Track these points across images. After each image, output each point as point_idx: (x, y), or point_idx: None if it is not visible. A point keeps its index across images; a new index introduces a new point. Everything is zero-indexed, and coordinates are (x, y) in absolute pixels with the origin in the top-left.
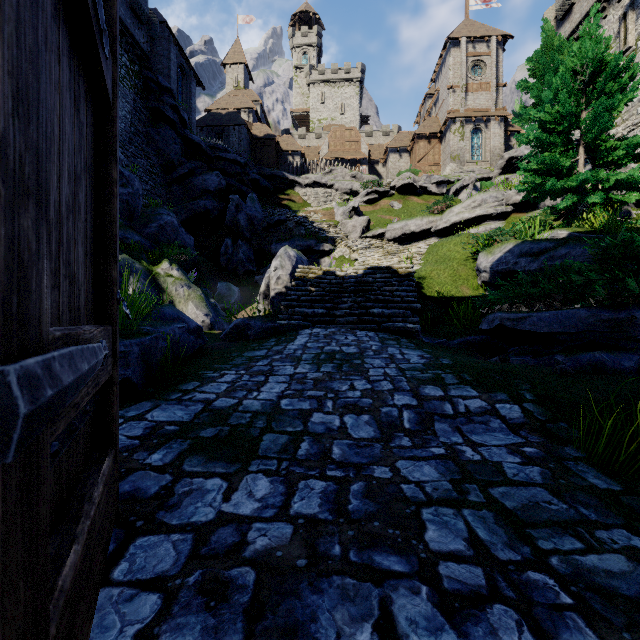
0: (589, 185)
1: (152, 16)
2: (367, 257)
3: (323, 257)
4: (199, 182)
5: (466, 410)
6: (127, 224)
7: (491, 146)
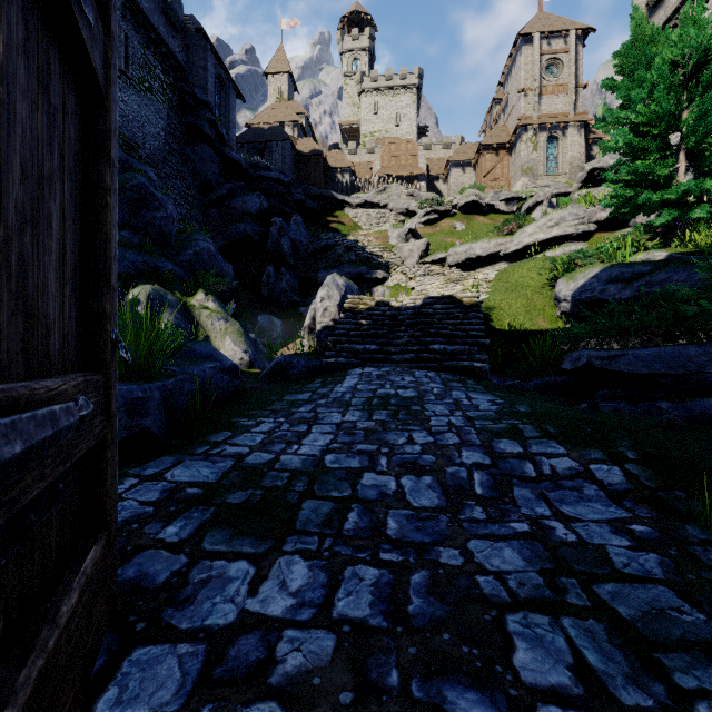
0: (691, 197)
1: (188, 23)
2: (426, 285)
3: (376, 286)
4: (239, 204)
5: (552, 472)
6: (160, 251)
7: (569, 156)
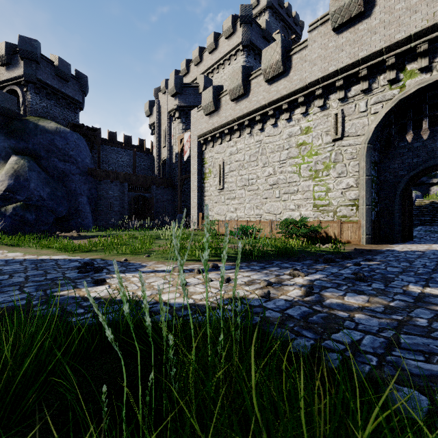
0: None
1: None
2: None
3: (432, 186)
4: None
5: None
6: None
7: None
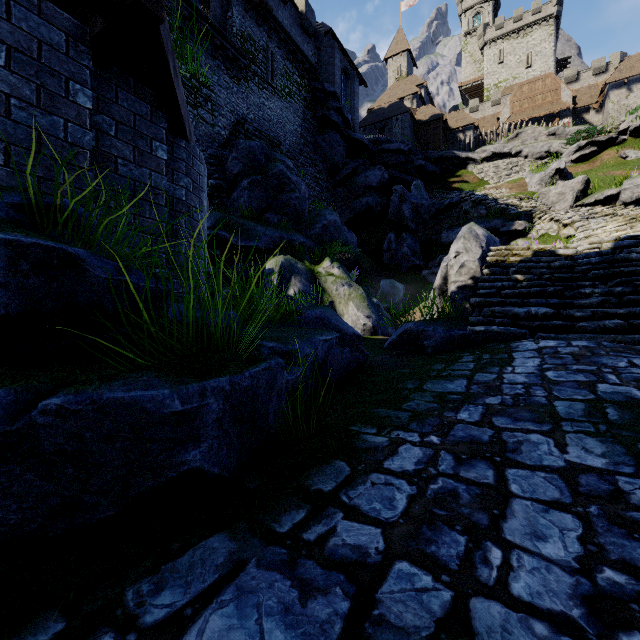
0: None
1: (319, 27)
2: (593, 230)
3: (514, 239)
4: (361, 180)
5: None
6: (294, 228)
7: None
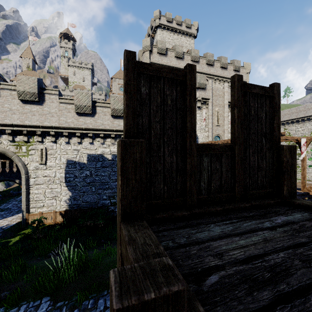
0: None
1: None
2: None
3: None
4: None
5: None
6: None
7: None
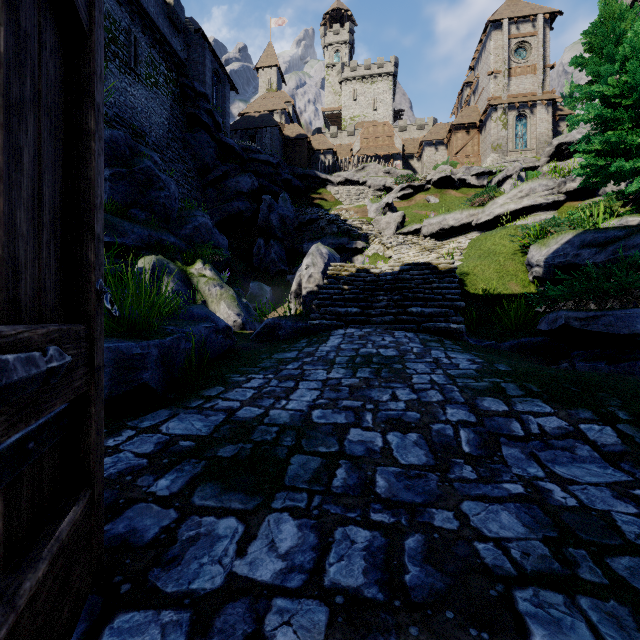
0: None
1: (188, 24)
2: (402, 254)
3: (356, 255)
4: (233, 184)
5: (541, 431)
6: (164, 226)
7: (537, 133)
